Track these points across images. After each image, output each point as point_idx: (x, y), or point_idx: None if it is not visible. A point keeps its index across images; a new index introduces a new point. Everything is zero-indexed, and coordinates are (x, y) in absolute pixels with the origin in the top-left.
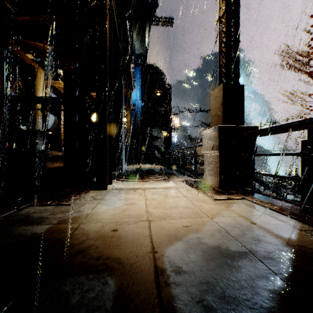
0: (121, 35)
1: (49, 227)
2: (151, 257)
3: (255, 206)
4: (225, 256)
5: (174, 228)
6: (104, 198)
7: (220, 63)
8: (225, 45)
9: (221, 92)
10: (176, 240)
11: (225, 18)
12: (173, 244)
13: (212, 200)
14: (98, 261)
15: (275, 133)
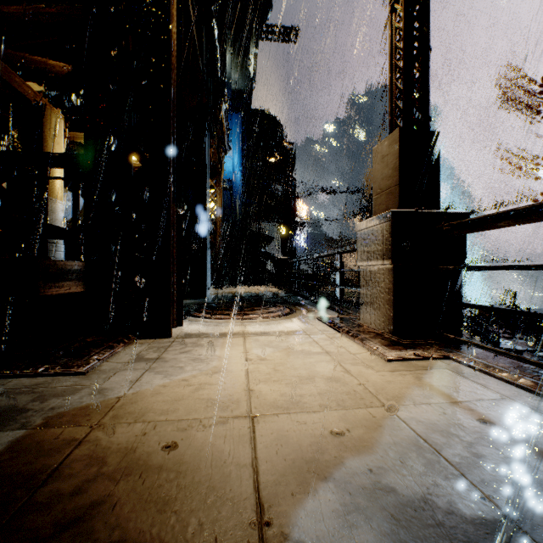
0: (203, 45)
1: (17, 436)
2: None
3: (475, 375)
4: (453, 537)
5: (310, 438)
6: (162, 357)
7: (392, 92)
8: (403, 55)
9: (395, 145)
10: (317, 480)
11: (402, 1)
12: (312, 494)
13: (384, 362)
14: None
15: (514, 224)
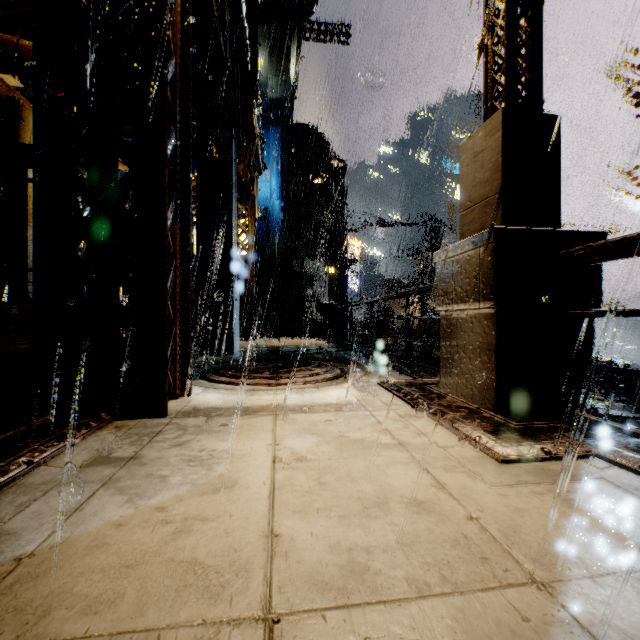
0: (226, 21)
1: None
2: None
3: None
4: None
5: None
6: (139, 454)
7: (487, 63)
8: (507, 5)
9: (496, 134)
10: None
11: None
12: None
13: (497, 464)
14: None
15: None
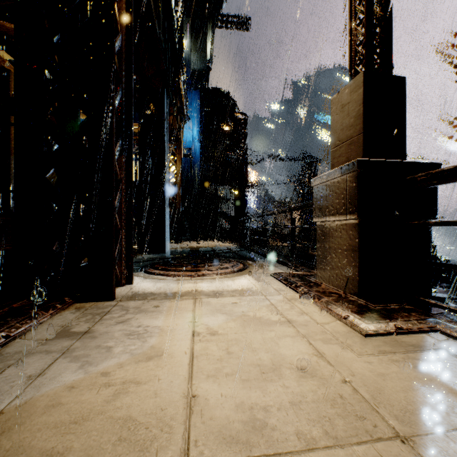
0: (160, 11)
1: None
2: None
3: None
4: None
5: None
6: (91, 330)
7: (351, 38)
8: None
9: (358, 91)
10: None
11: None
12: None
13: (362, 337)
14: None
15: None
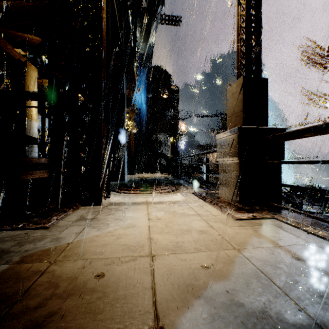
0: (122, 26)
1: (3, 269)
2: None
3: (290, 229)
4: None
5: (188, 270)
6: (96, 217)
7: (238, 54)
8: (245, 31)
9: (240, 86)
10: (193, 298)
11: None
12: (190, 308)
13: (234, 220)
14: None
15: (314, 135)
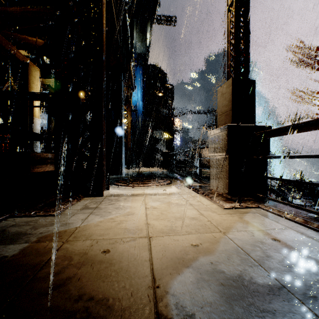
0: (120, 29)
1: (24, 246)
2: (152, 297)
3: (272, 216)
4: (252, 293)
5: (180, 247)
6: (98, 206)
7: (228, 57)
8: (234, 36)
9: (230, 87)
10: (183, 267)
11: (234, 6)
12: (181, 274)
13: (222, 209)
14: (77, 305)
15: (294, 132)
